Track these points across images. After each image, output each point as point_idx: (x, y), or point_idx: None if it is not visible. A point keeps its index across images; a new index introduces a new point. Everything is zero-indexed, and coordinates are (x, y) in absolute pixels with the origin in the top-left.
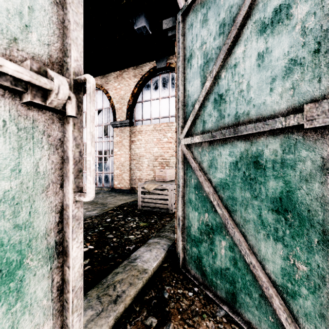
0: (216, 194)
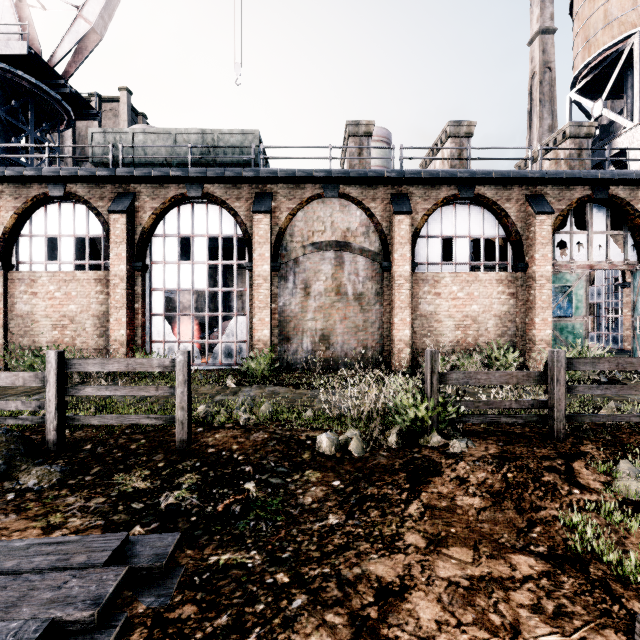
0: (636, 337)
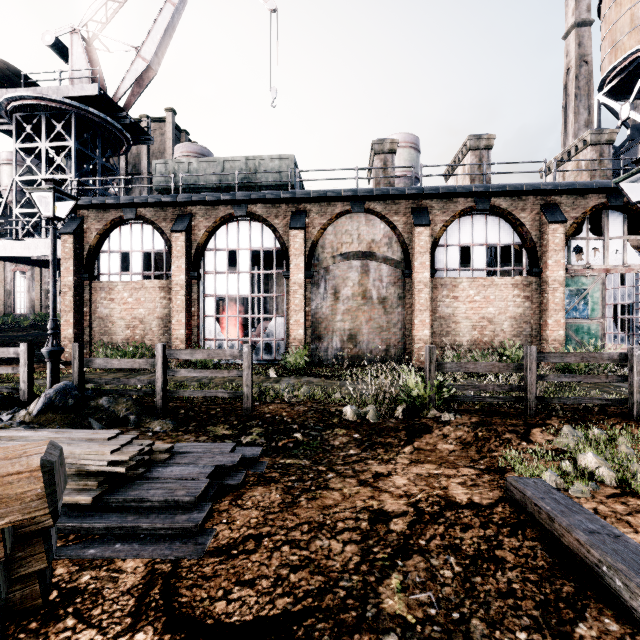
0: None
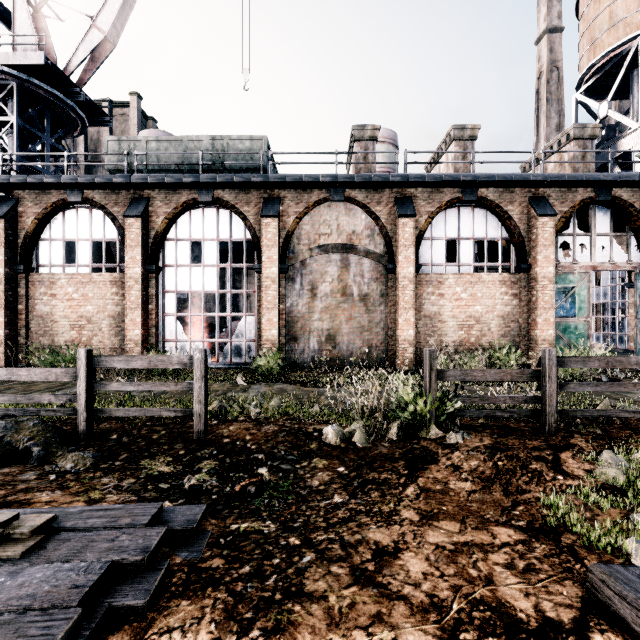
0: (639, 337)
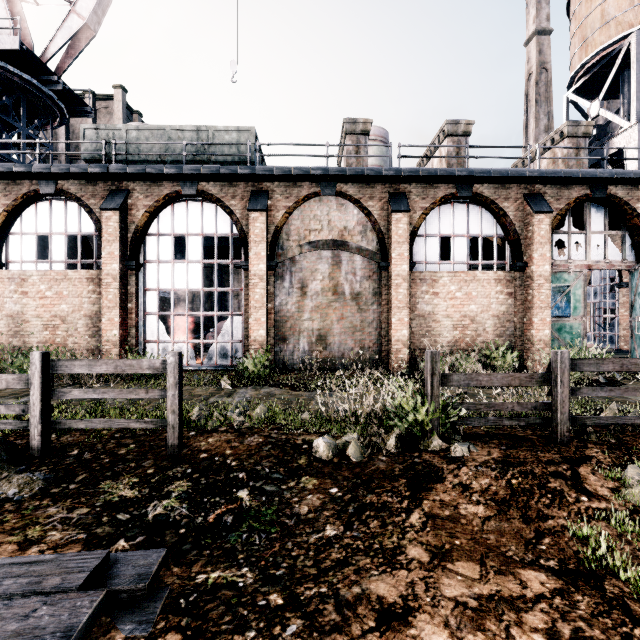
0: (634, 337)
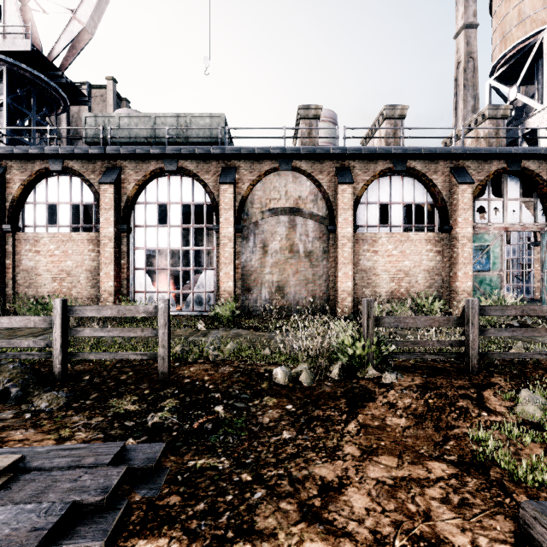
0: (545, 288)
